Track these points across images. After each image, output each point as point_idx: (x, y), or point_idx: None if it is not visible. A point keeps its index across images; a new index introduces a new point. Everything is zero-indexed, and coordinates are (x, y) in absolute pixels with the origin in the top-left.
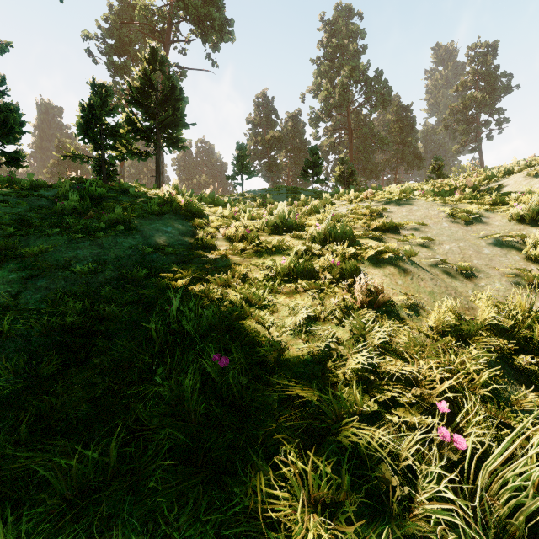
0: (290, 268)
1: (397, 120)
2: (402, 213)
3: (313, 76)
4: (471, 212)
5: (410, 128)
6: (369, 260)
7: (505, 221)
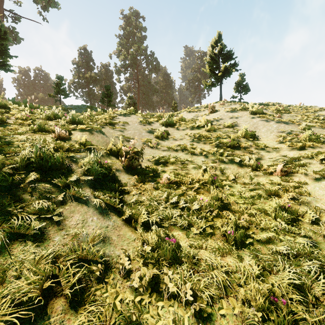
0: (36, 127)
1: (164, 80)
2: (123, 119)
3: (117, 45)
4: (148, 121)
5: (170, 86)
6: (81, 130)
7: (159, 125)
